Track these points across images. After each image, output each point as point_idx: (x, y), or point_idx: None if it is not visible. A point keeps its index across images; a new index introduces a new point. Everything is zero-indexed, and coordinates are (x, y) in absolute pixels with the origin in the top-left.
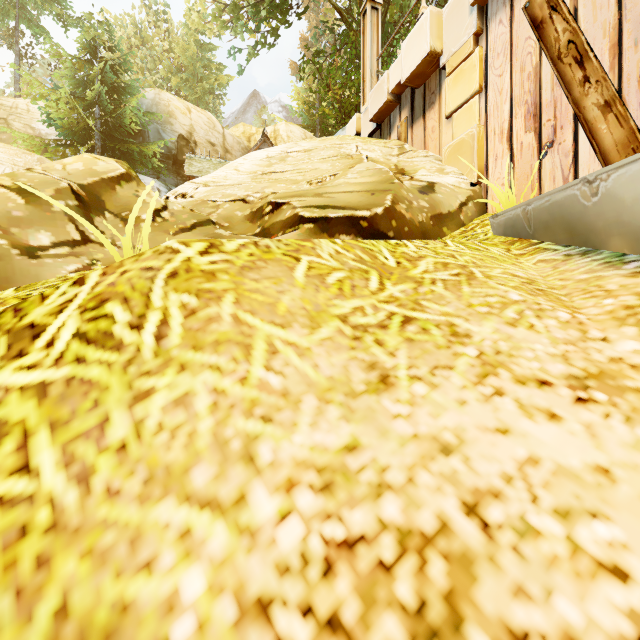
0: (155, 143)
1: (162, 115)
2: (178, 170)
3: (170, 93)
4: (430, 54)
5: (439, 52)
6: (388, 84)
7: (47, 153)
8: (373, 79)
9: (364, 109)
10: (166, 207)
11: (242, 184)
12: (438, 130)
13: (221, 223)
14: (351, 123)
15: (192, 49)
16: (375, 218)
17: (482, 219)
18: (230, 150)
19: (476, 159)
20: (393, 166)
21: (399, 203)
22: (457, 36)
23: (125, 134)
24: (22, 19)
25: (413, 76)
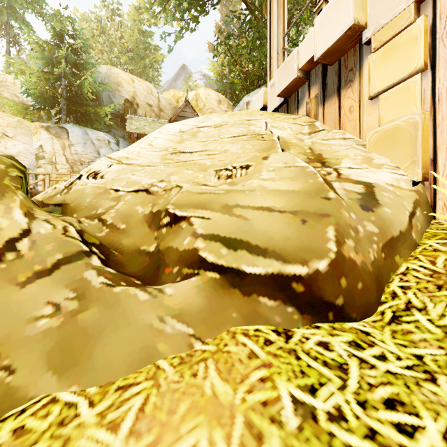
0: (106, 106)
1: (112, 85)
2: (124, 125)
3: (122, 68)
4: (352, 27)
5: (363, 25)
6: (298, 61)
7: (26, 115)
8: (279, 56)
9: (271, 84)
10: (28, 231)
11: (150, 166)
12: (358, 110)
13: (117, 224)
14: (258, 96)
15: (136, 35)
16: (315, 278)
17: (444, 241)
18: (163, 109)
19: (420, 153)
20: (308, 149)
21: (345, 240)
22: (389, 5)
23: (86, 99)
24: (12, 16)
25: (328, 52)
